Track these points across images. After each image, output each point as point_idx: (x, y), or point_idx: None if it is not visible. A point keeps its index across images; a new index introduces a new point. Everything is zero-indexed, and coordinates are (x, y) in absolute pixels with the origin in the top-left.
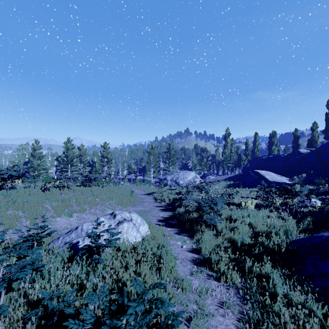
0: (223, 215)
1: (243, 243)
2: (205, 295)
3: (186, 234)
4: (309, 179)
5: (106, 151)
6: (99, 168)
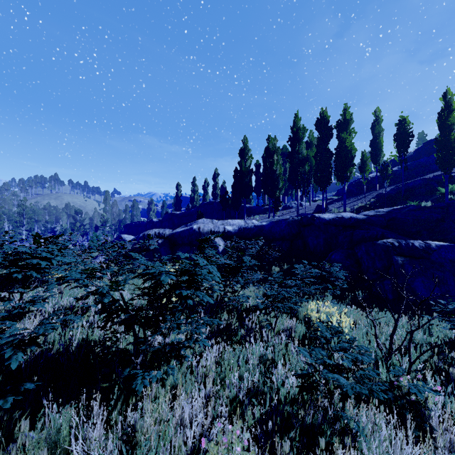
0: None
1: None
2: None
3: None
4: None
5: None
6: None
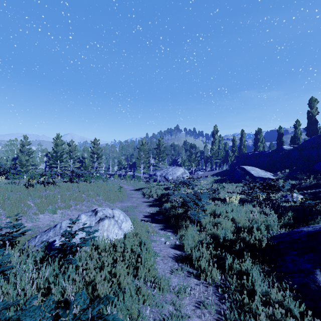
0: (208, 210)
1: (226, 239)
2: (183, 295)
3: (170, 230)
4: (291, 174)
5: (96, 147)
6: (89, 164)
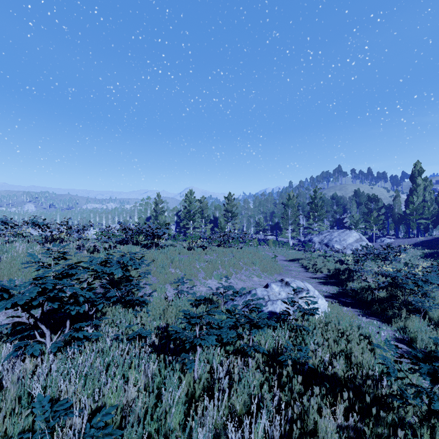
0: (438, 299)
1: None
2: None
3: (376, 318)
4: None
5: (230, 204)
6: (225, 225)
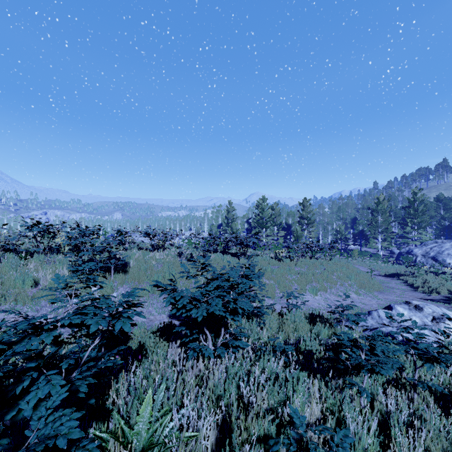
0: None
1: None
2: None
3: None
4: None
5: (306, 210)
6: (301, 233)
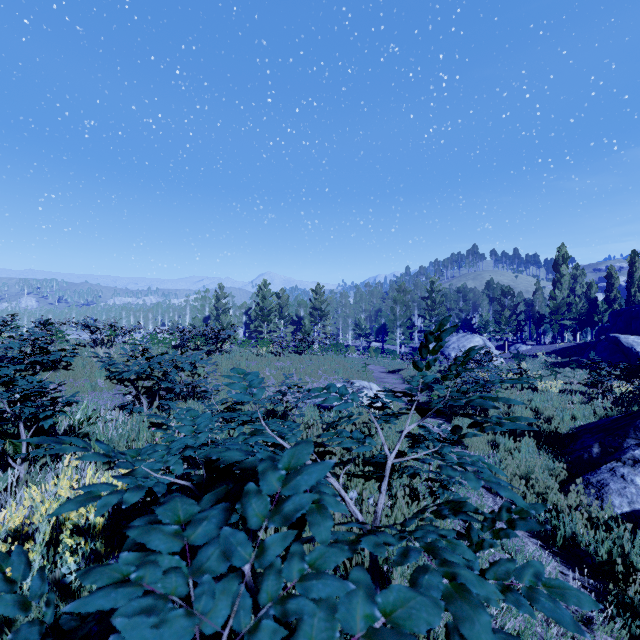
0: None
1: None
2: None
3: (442, 419)
4: None
5: (319, 299)
6: (310, 327)
